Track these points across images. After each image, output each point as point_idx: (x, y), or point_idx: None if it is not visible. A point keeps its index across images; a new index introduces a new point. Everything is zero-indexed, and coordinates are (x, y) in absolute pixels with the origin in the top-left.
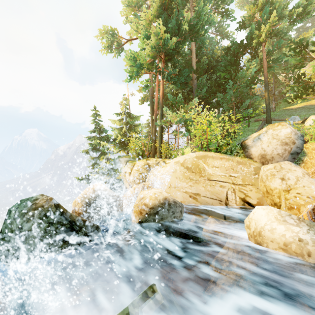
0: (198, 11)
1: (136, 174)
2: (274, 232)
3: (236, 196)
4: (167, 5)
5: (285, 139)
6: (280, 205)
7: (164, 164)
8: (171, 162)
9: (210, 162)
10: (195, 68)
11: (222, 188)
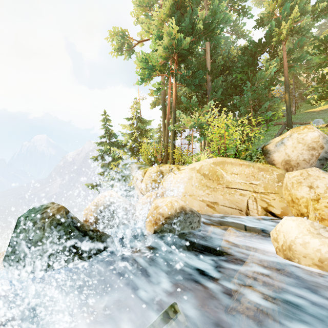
0: (213, 9)
1: (148, 181)
2: (307, 246)
3: (258, 205)
4: (180, 4)
5: (312, 143)
6: (307, 216)
7: (178, 171)
8: (186, 168)
9: (229, 168)
10: (209, 69)
11: (242, 197)
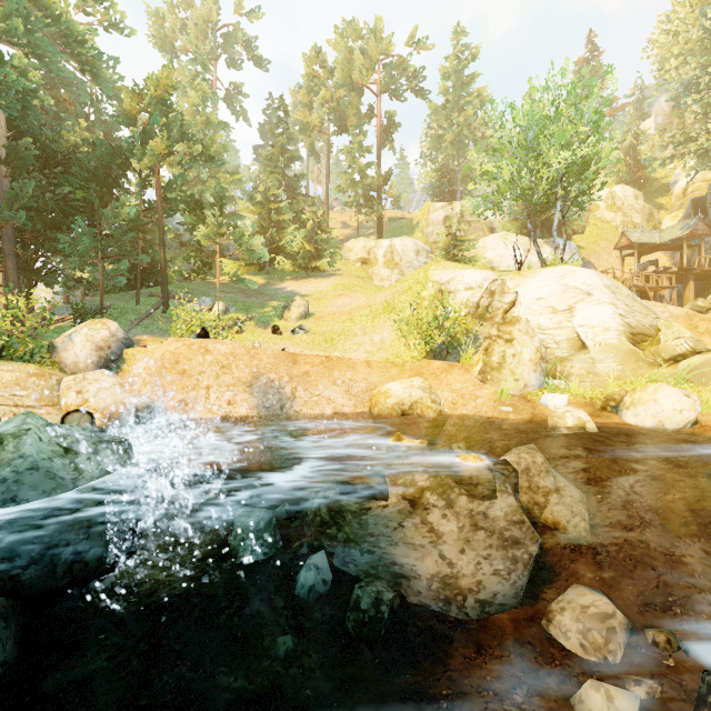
0: (9, 31)
1: None
2: None
3: None
4: None
5: (101, 342)
6: None
7: None
8: None
9: None
10: (4, 150)
11: None
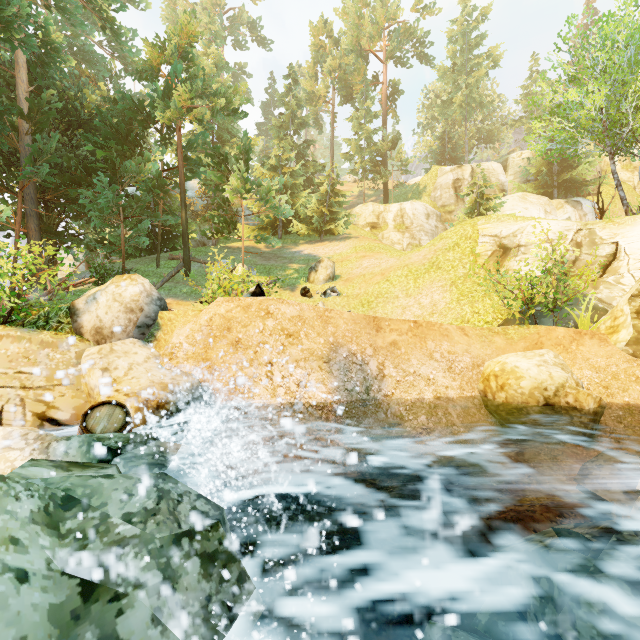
0: None
1: None
2: None
3: (28, 412)
4: None
5: (131, 303)
6: None
7: None
8: None
9: None
10: (26, 106)
11: None
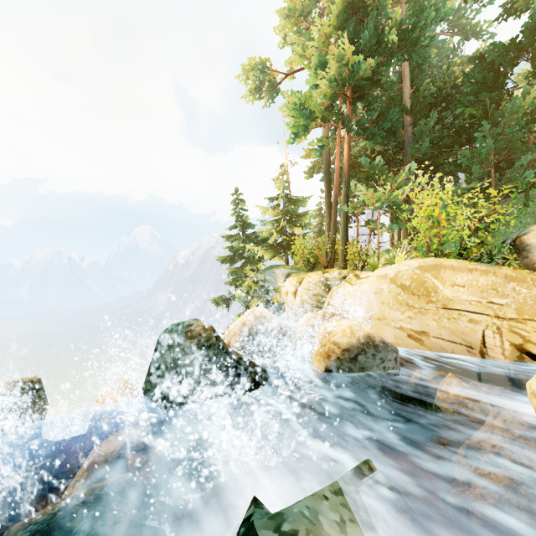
0: (416, 1)
1: (306, 296)
2: None
3: (505, 341)
4: (357, 4)
5: None
6: None
7: (357, 280)
8: (371, 276)
9: (447, 276)
10: (408, 105)
11: (473, 325)
